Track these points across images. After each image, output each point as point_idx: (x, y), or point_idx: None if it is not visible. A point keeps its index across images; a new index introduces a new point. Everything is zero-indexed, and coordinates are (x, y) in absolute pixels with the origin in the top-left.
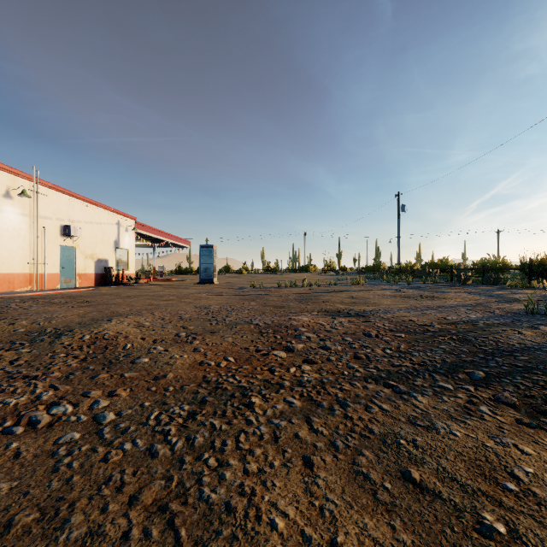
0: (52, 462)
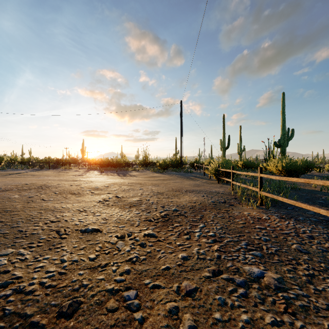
0: (130, 180)
